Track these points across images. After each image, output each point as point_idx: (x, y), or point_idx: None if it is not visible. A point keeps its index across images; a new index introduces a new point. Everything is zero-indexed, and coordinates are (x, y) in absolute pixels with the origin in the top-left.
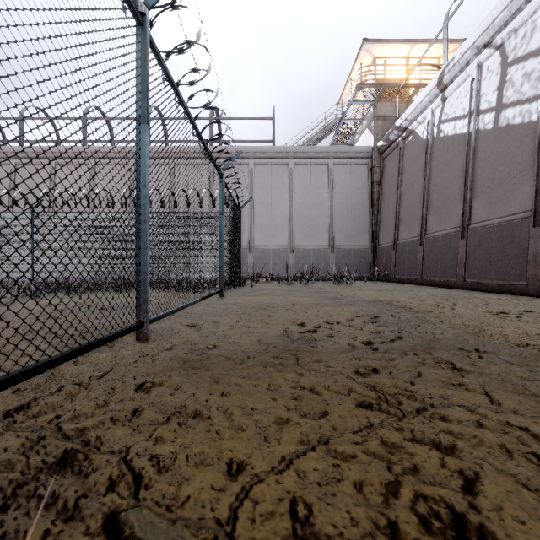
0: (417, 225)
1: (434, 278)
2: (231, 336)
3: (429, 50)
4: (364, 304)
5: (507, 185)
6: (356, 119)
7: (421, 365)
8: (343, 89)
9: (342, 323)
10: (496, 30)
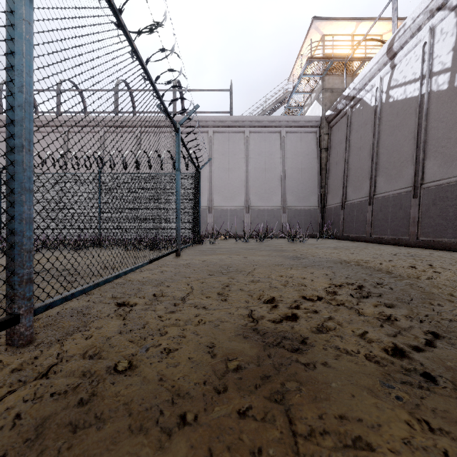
0: (365, 186)
1: (384, 236)
2: (168, 331)
3: (373, 28)
4: (331, 265)
5: None
6: (305, 92)
7: None
8: (294, 66)
9: (325, 300)
10: None
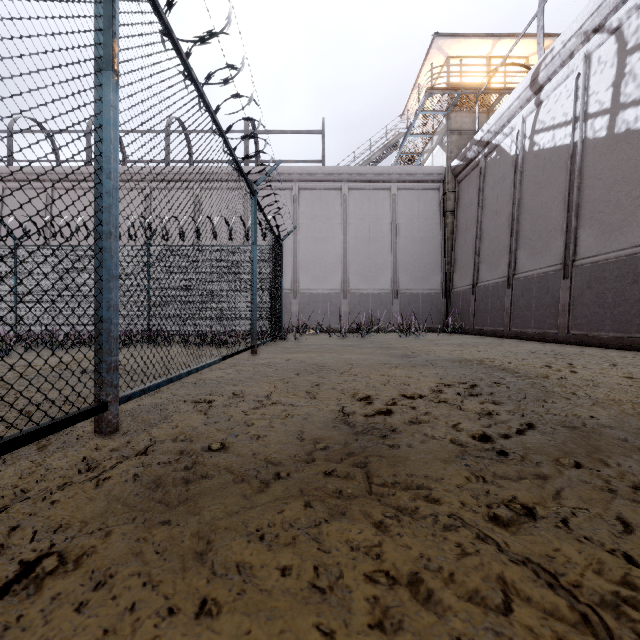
0: (503, 263)
1: (527, 329)
2: (255, 423)
3: (516, 47)
4: (447, 364)
5: (627, 208)
6: (424, 134)
7: (610, 497)
8: (409, 98)
9: (427, 397)
10: (611, 9)
